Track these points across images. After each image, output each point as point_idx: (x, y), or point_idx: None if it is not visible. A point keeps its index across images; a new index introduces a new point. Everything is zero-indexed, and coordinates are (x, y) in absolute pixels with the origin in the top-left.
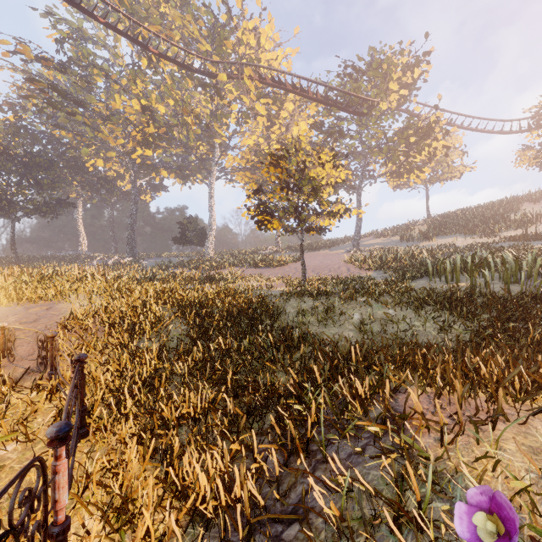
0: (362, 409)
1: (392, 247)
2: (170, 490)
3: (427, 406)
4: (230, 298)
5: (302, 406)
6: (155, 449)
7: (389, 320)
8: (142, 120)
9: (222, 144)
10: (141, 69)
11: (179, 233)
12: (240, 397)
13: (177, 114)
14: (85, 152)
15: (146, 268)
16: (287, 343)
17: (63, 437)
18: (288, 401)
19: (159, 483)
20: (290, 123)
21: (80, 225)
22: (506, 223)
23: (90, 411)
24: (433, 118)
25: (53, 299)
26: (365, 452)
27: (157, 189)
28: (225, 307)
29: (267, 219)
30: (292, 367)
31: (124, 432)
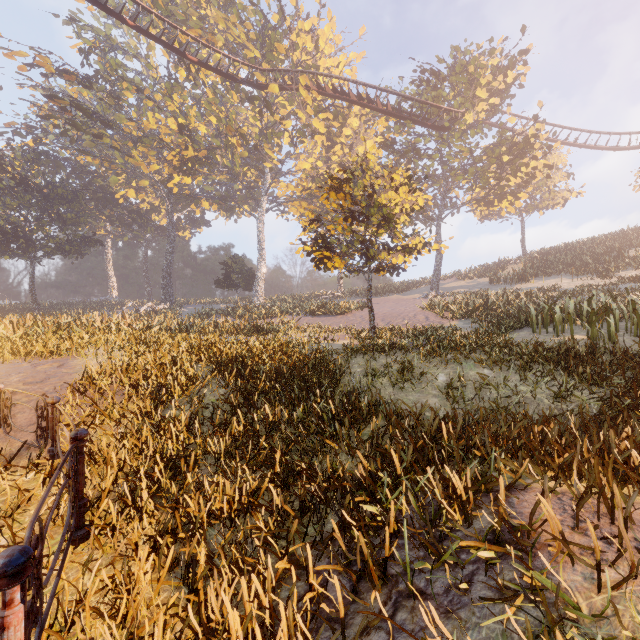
0: (463, 515)
1: (480, 291)
2: (190, 629)
3: (561, 517)
4: (281, 353)
5: (376, 506)
6: (176, 559)
7: (486, 383)
8: (179, 142)
9: (273, 169)
10: (178, 82)
11: (223, 275)
12: (292, 486)
13: (220, 134)
14: (113, 181)
15: (181, 316)
16: (353, 414)
17: (14, 573)
18: (356, 499)
19: (177, 614)
20: (354, 142)
21: (110, 267)
22: (625, 260)
23: (96, 501)
24: (531, 131)
25: (67, 354)
26: (472, 587)
27: (197, 223)
28: (274, 365)
29: (326, 256)
30: (360, 446)
31: (137, 534)
